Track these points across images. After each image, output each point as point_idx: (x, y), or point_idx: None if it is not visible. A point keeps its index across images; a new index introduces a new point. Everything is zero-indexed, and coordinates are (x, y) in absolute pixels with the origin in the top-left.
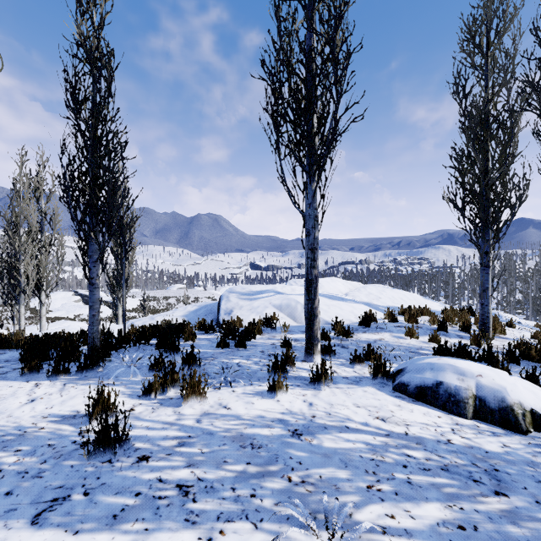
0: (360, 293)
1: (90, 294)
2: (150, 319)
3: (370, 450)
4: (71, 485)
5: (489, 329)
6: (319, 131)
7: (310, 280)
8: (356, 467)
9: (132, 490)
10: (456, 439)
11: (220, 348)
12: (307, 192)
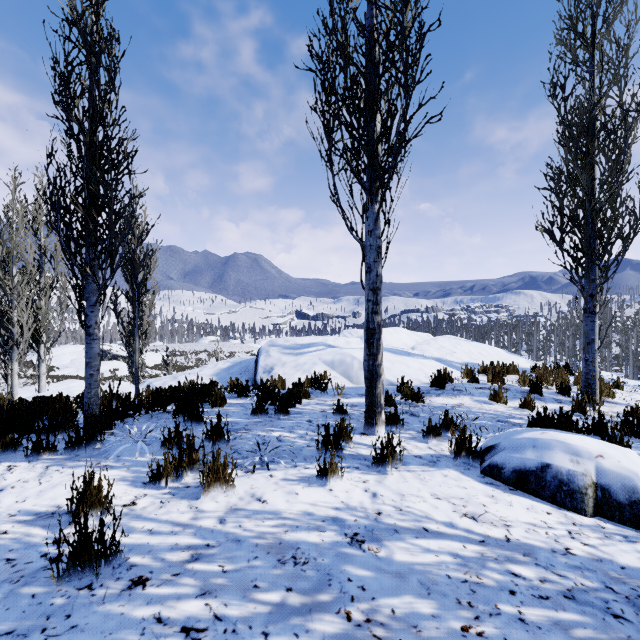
0: (430, 347)
1: (87, 347)
2: (172, 379)
3: (461, 567)
4: (25, 630)
5: (596, 391)
6: (384, 134)
7: (372, 329)
8: (443, 595)
9: (115, 638)
10: (577, 548)
11: (255, 417)
12: (367, 215)
